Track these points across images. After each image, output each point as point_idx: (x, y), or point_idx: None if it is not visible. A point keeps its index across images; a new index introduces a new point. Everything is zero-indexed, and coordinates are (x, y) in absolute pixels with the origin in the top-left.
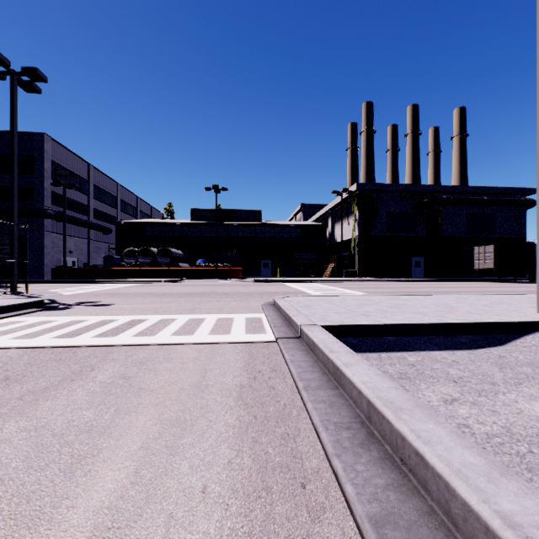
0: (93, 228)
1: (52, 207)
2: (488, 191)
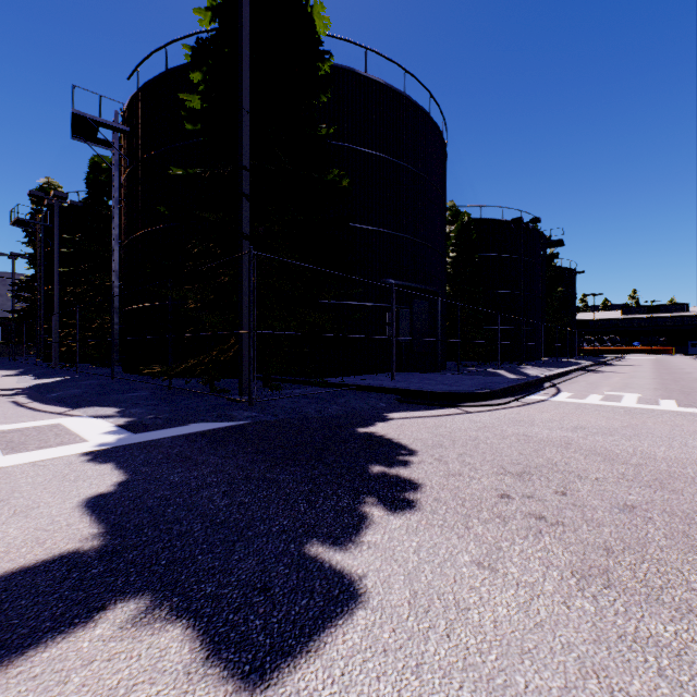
0: None
1: None
2: None
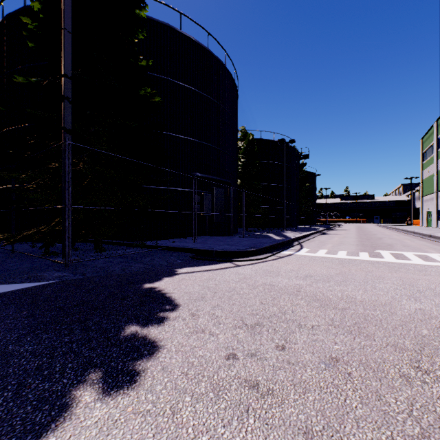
0: None
1: None
2: None
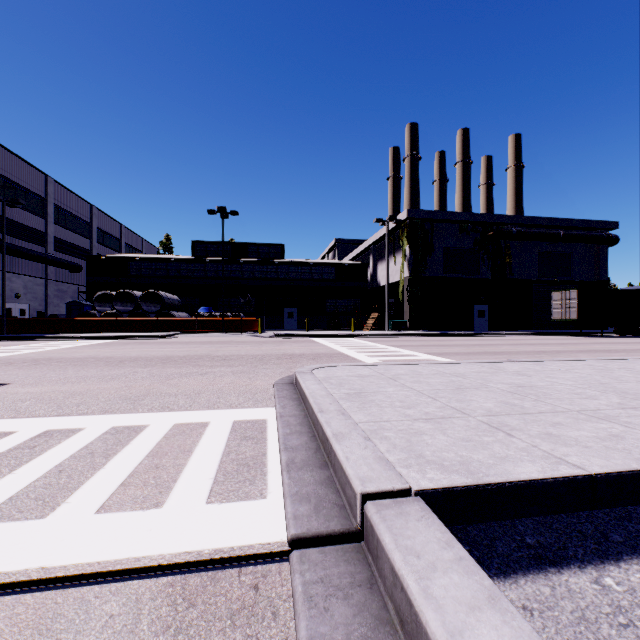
0: (51, 264)
1: None
2: (565, 224)
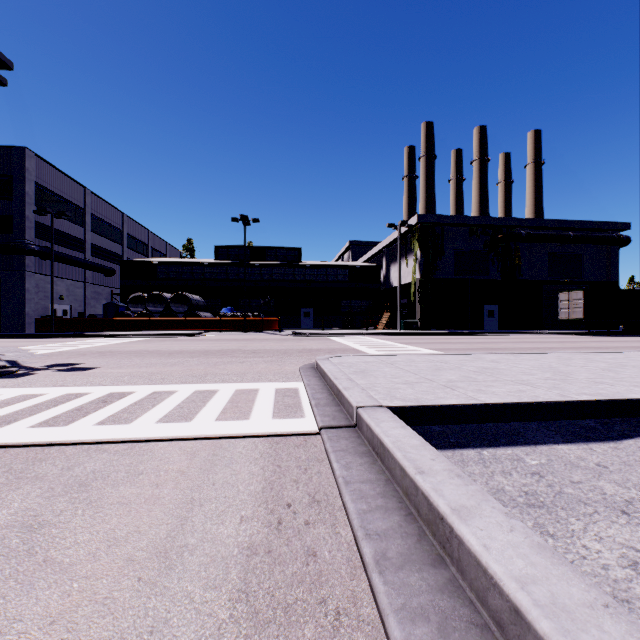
0: (90, 268)
1: (36, 241)
2: (575, 226)
